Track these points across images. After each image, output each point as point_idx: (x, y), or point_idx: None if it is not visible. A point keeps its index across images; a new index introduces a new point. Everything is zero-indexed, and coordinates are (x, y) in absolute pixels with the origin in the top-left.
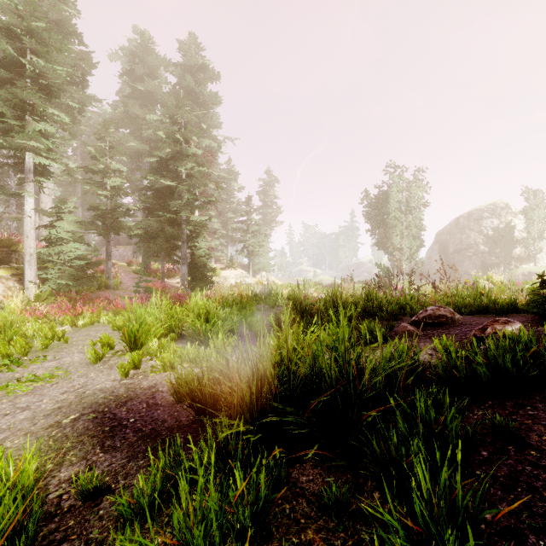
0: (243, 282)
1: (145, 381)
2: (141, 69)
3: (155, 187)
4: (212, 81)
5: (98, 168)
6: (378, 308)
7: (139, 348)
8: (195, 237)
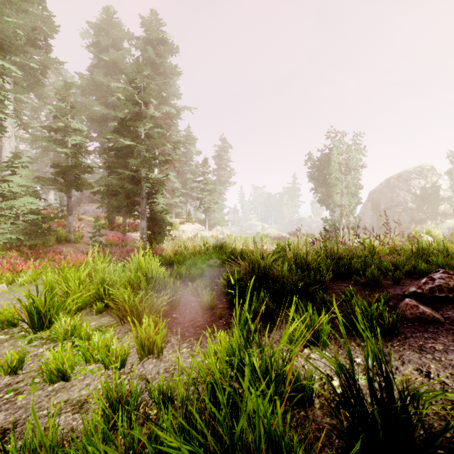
0: (200, 235)
1: (4, 412)
2: (105, 40)
3: (116, 147)
4: (171, 54)
5: (58, 126)
6: (345, 267)
7: (47, 327)
8: (154, 194)
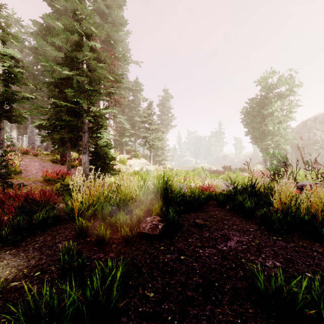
0: (145, 169)
1: None
2: None
3: (59, 81)
4: (119, 7)
5: None
6: None
7: None
8: (99, 129)
